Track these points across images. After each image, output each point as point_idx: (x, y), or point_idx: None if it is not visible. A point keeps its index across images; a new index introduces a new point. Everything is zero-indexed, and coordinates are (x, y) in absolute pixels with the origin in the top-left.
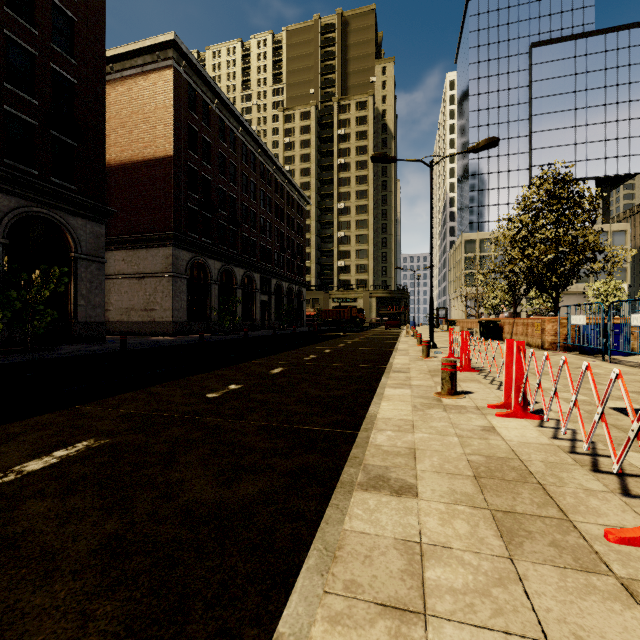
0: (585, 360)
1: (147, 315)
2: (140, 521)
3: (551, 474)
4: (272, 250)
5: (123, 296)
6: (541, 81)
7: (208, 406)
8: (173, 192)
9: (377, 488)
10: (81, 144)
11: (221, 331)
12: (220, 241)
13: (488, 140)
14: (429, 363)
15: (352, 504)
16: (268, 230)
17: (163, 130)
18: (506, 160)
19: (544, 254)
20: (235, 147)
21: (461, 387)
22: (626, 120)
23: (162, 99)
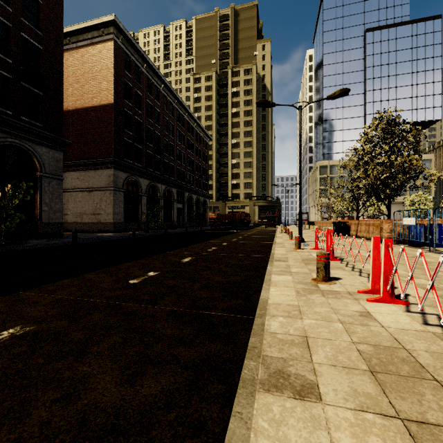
0: (415, 251)
1: (95, 218)
2: (28, 437)
3: (442, 367)
4: (185, 172)
5: (77, 204)
6: (372, 55)
7: (128, 291)
8: (113, 129)
9: (279, 388)
10: (45, 93)
11: (149, 229)
12: (148, 165)
13: (342, 90)
14: (301, 253)
15: (256, 412)
16: (182, 158)
17: (106, 85)
18: (348, 110)
19: (381, 174)
20: (159, 98)
21: (331, 274)
22: (431, 83)
23: (106, 63)
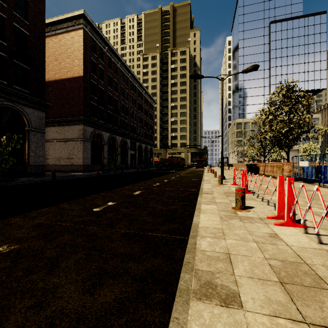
0: (308, 186)
1: (69, 161)
2: None
3: None
4: (136, 127)
5: (56, 151)
6: (275, 41)
7: (92, 217)
8: (83, 95)
9: (208, 297)
10: (31, 68)
11: (109, 170)
12: (109, 122)
13: (253, 66)
14: (223, 188)
15: (190, 318)
16: (134, 117)
17: (78, 62)
18: (257, 81)
19: (282, 128)
20: (117, 72)
21: (246, 203)
22: (319, 61)
23: (77, 45)
